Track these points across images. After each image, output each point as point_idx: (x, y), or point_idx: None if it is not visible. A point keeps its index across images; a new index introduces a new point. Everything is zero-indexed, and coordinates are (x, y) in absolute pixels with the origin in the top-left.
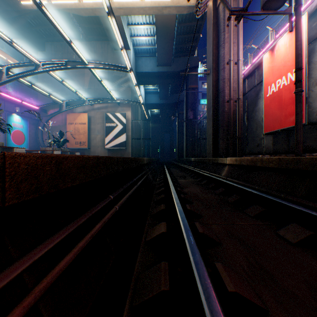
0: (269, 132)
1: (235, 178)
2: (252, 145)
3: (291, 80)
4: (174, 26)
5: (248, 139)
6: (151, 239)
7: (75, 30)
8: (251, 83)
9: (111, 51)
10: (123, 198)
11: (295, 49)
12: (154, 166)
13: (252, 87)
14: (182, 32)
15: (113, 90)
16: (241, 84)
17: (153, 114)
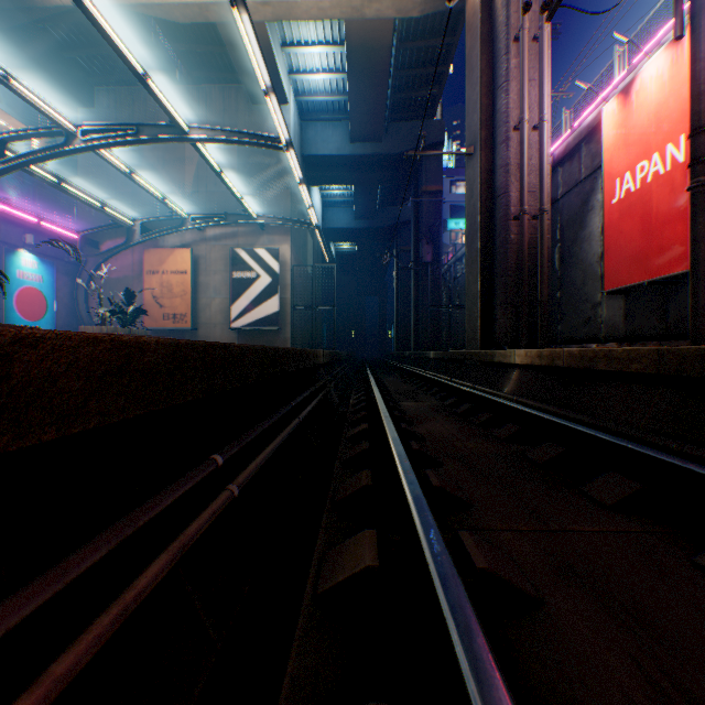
0: (616, 290)
1: (539, 399)
2: (573, 320)
3: (677, 162)
4: (390, 46)
5: (563, 308)
6: (332, 588)
7: (163, 59)
8: (572, 176)
9: (244, 107)
10: (257, 458)
11: (691, 80)
12: (343, 370)
13: (573, 184)
14: (406, 63)
15: (249, 197)
16: (549, 177)
17: (341, 253)
